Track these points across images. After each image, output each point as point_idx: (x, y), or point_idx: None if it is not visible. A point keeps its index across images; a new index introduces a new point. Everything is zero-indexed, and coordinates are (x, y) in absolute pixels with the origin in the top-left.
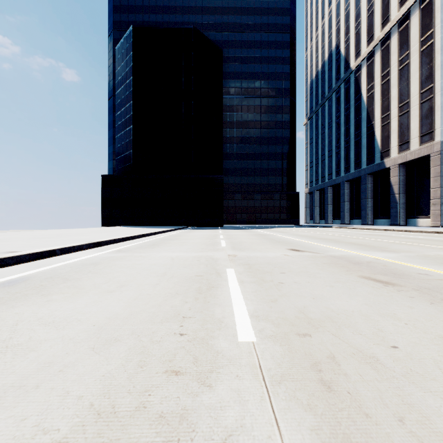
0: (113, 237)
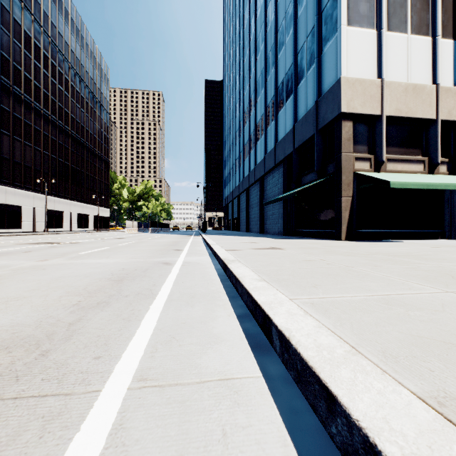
0: (319, 299)
